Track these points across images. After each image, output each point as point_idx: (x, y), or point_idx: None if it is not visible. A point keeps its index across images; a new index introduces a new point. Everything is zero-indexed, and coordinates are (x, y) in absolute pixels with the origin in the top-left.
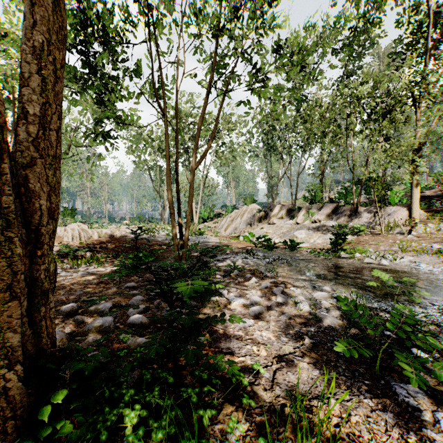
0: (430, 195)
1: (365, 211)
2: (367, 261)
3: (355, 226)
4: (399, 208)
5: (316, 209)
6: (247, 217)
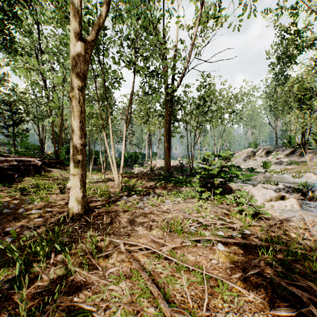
0: None
1: (309, 152)
2: (269, 175)
3: (295, 161)
4: None
5: (281, 151)
6: (244, 156)
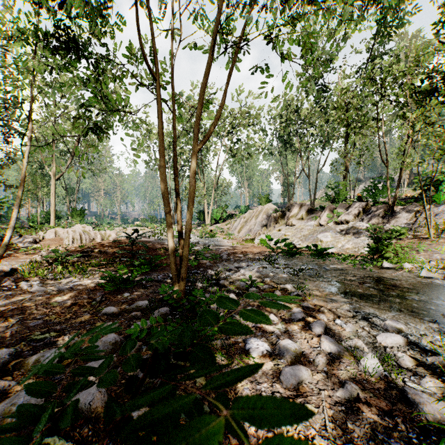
0: None
1: (404, 210)
2: (425, 274)
3: (393, 228)
4: None
5: (343, 208)
6: (262, 217)
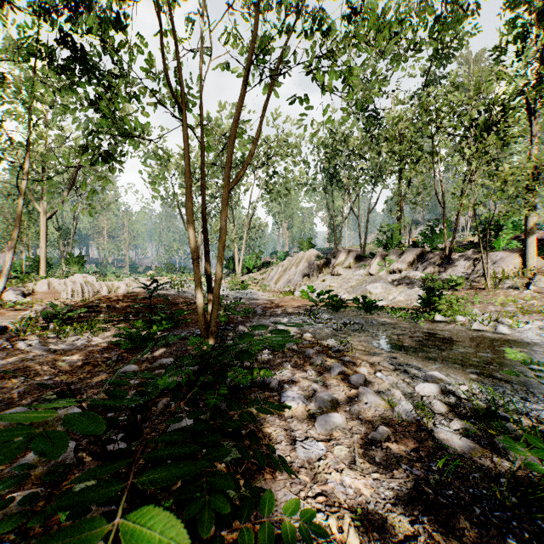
0: (542, 238)
1: (462, 258)
2: (477, 327)
3: (449, 278)
4: (507, 253)
5: (395, 255)
6: (304, 265)
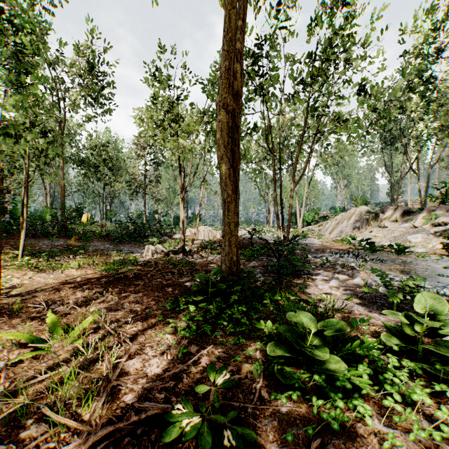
0: None
1: None
2: None
3: None
4: None
5: (442, 210)
6: (355, 219)
